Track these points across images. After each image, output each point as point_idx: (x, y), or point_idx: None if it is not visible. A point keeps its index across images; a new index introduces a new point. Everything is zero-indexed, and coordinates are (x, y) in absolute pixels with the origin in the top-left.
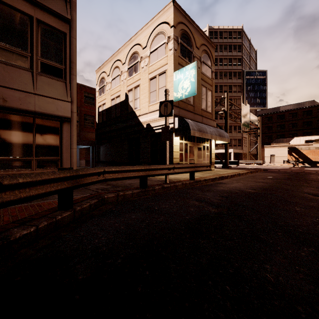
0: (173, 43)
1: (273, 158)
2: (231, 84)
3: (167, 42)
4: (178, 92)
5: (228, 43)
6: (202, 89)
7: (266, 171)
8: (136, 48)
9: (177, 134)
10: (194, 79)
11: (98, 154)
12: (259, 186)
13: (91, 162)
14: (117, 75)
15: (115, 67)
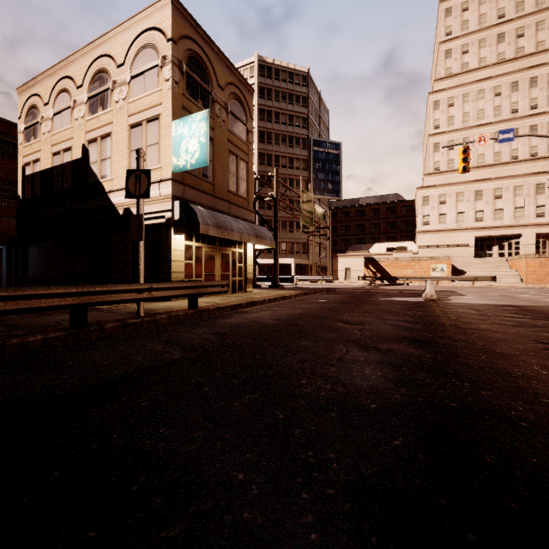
0: (171, 70)
1: (349, 272)
2: (292, 157)
3: (162, 65)
4: (179, 157)
5: (287, 89)
6: (229, 157)
7: (329, 291)
8: (105, 62)
9: (178, 231)
10: (205, 140)
11: (23, 264)
12: (293, 314)
13: (5, 280)
14: (65, 106)
15: (62, 90)
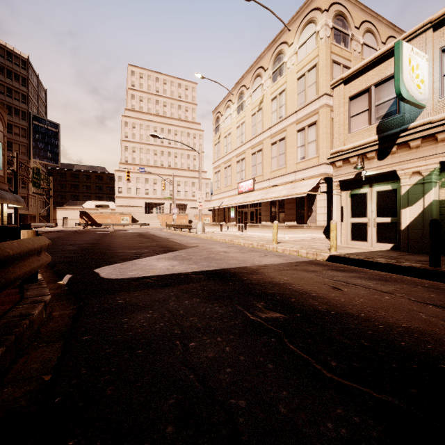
0: None
1: (67, 221)
2: (11, 123)
3: None
4: None
5: (5, 65)
6: None
7: (60, 232)
8: None
9: None
10: None
11: None
12: (56, 236)
13: None
14: None
15: None
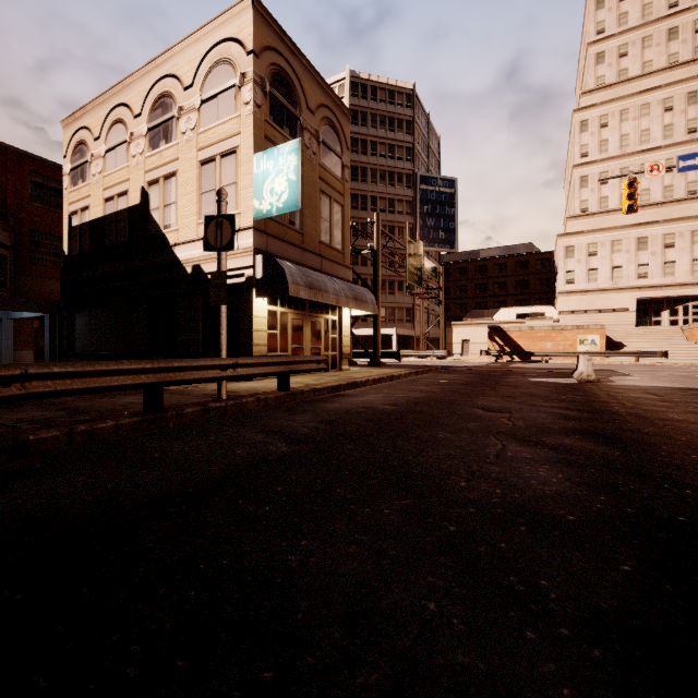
0: (252, 90)
1: (467, 346)
2: (393, 198)
3: (240, 84)
4: (262, 200)
5: (387, 112)
6: (321, 199)
7: (446, 370)
8: (169, 84)
9: (260, 293)
10: (296, 177)
11: (69, 335)
12: (411, 398)
13: (48, 354)
14: (120, 140)
15: (116, 121)
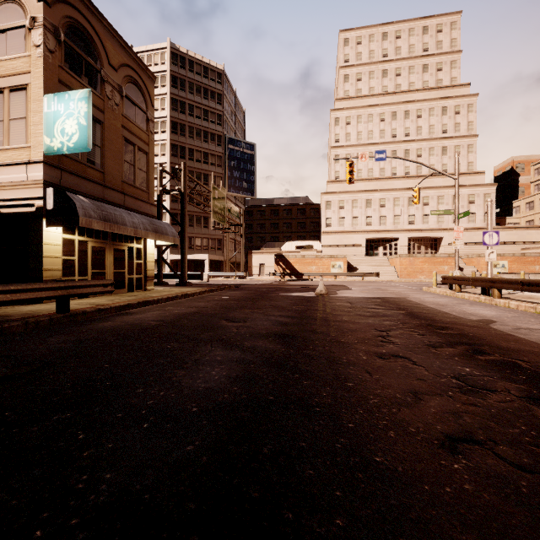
0: (43, 35)
1: (263, 268)
2: (207, 152)
3: (30, 26)
4: (53, 137)
5: (202, 83)
6: (124, 145)
7: (236, 288)
8: None
9: (51, 222)
10: (86, 122)
11: None
12: (182, 313)
13: None
14: None
15: None
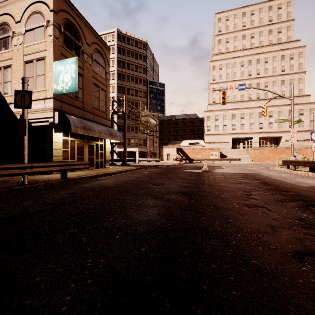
0: (53, 29)
1: (169, 156)
2: (137, 89)
3: (46, 25)
4: (58, 84)
5: (134, 50)
6: (94, 87)
7: (155, 167)
8: (7, 18)
9: (57, 130)
10: (75, 75)
11: None
12: (127, 180)
13: None
14: None
15: None
